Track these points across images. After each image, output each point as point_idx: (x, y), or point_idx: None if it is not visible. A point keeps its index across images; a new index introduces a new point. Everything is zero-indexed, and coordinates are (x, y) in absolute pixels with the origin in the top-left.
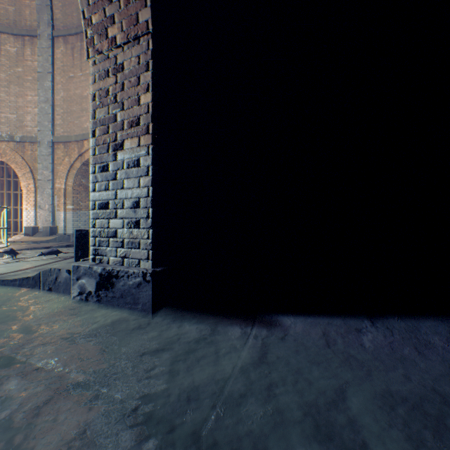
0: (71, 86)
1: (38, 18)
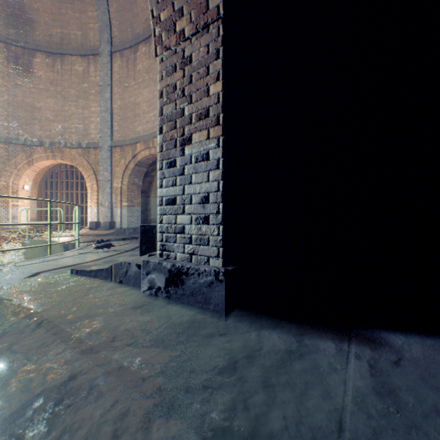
0: (126, 95)
1: (100, 38)
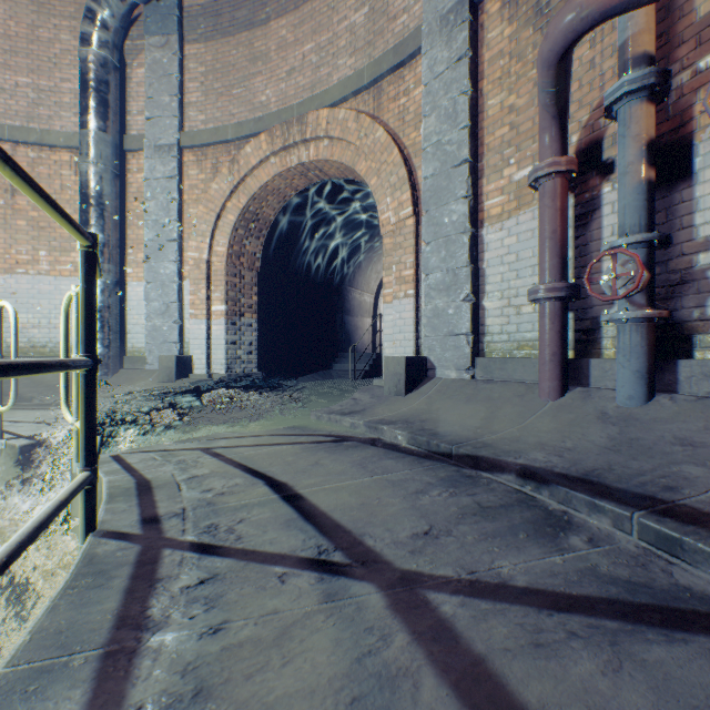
0: None
1: None
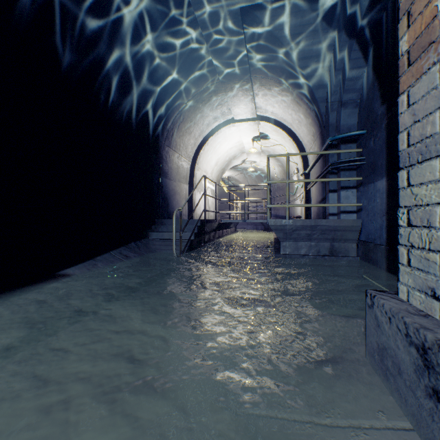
0: None
1: None
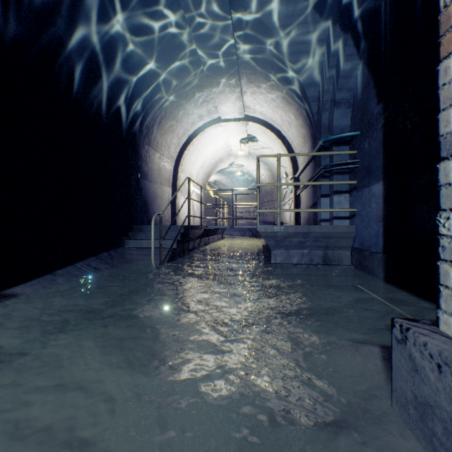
0: None
1: None
